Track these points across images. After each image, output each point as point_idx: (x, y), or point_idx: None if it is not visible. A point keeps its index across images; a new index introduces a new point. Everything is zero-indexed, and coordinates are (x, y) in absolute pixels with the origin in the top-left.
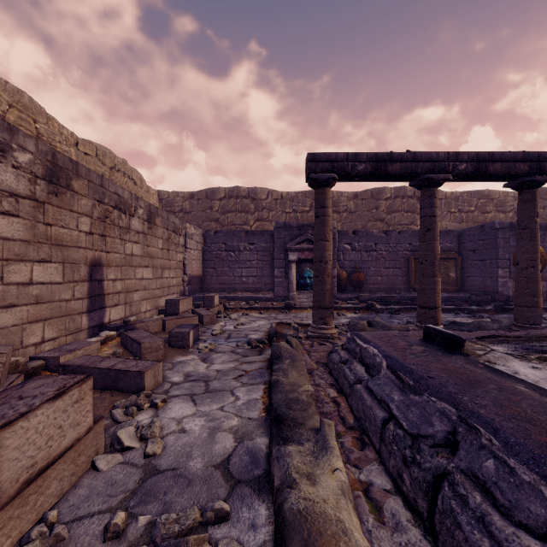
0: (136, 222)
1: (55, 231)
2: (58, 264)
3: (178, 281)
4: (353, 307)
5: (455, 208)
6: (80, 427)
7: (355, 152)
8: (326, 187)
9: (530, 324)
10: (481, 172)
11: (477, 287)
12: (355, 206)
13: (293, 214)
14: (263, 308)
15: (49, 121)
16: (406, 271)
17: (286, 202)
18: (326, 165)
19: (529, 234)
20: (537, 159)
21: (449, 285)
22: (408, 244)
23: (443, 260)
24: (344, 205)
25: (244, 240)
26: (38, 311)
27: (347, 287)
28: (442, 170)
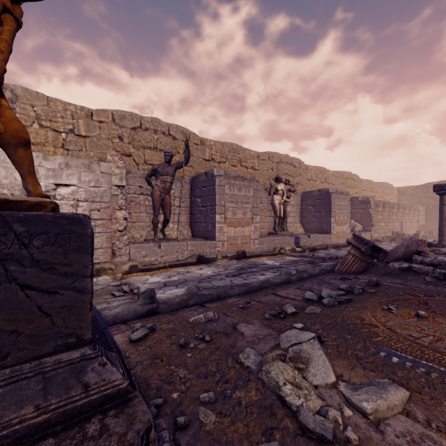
0: (406, 211)
1: (397, 217)
2: (398, 222)
3: (415, 226)
4: None
5: None
6: (421, 237)
7: None
8: None
9: None
10: None
11: None
12: None
13: None
14: None
15: (373, 183)
16: None
17: None
18: None
19: None
20: None
21: None
22: None
23: None
24: None
25: None
26: (396, 230)
27: None
28: None
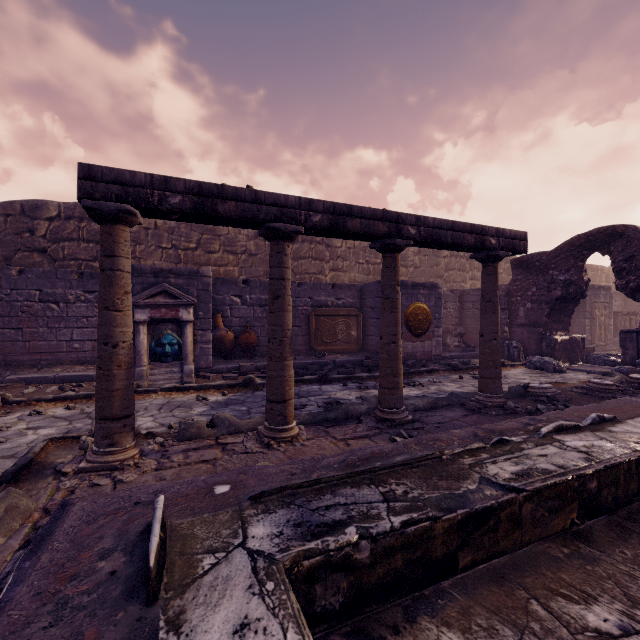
0: None
1: None
2: None
3: None
4: (225, 384)
5: (363, 259)
6: None
7: (165, 176)
8: (118, 224)
9: (391, 408)
10: (339, 227)
11: (375, 347)
12: (257, 247)
13: (173, 252)
14: (82, 397)
15: None
16: (307, 329)
17: (163, 233)
18: (114, 188)
19: (391, 305)
20: (396, 220)
21: (350, 345)
22: (310, 298)
23: (345, 317)
24: (243, 245)
25: (77, 286)
26: None
27: (236, 351)
28: (292, 219)
